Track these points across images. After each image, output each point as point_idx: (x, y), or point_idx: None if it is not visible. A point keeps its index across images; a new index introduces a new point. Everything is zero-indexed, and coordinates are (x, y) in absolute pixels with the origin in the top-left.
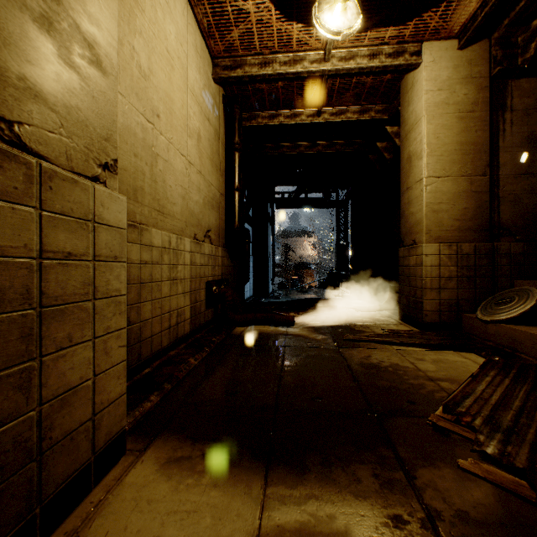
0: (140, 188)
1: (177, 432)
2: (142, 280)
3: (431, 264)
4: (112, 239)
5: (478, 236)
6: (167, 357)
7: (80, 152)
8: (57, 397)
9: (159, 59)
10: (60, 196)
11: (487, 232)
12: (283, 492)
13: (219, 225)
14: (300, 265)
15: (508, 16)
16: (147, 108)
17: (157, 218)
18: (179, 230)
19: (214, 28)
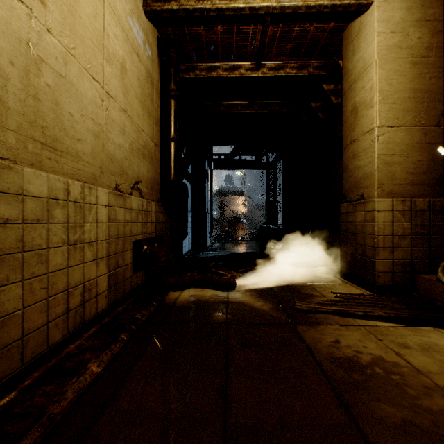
0: None
1: None
2: None
3: (384, 221)
4: None
5: (432, 190)
6: (58, 358)
7: None
8: None
9: None
10: None
11: (441, 187)
12: None
13: (152, 177)
14: (234, 219)
15: None
16: None
17: (40, 154)
18: (89, 176)
19: None
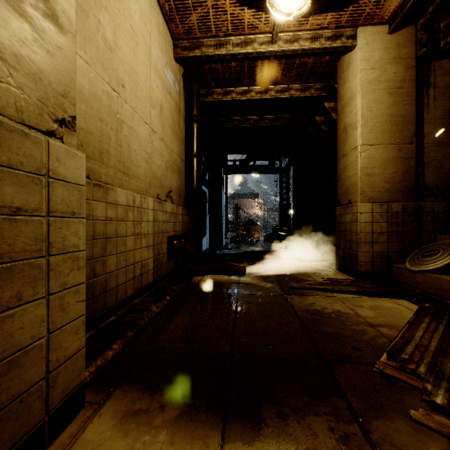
0: (106, 151)
1: (136, 382)
2: (107, 235)
3: (365, 221)
4: (69, 195)
5: (406, 196)
6: (131, 304)
7: (33, 105)
8: (2, 360)
9: (124, 34)
10: (7, 148)
11: (413, 193)
12: (240, 449)
13: (179, 187)
14: (249, 222)
15: (432, 4)
16: (112, 78)
17: (122, 179)
18: (143, 190)
19: (175, 11)
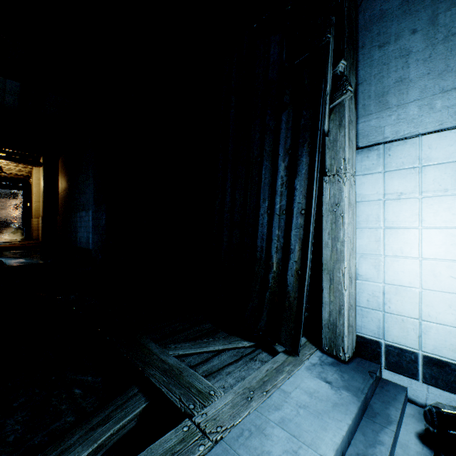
0: None
1: None
2: None
3: (36, 224)
4: None
5: None
6: None
7: None
8: None
9: None
10: None
11: None
12: None
13: None
14: None
15: None
16: None
17: None
18: None
19: None
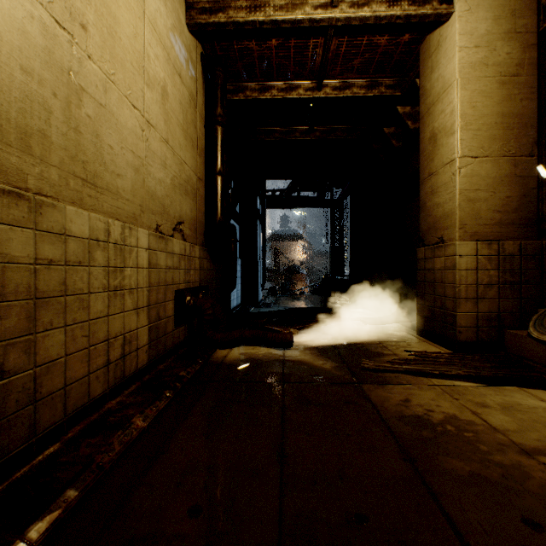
0: (38, 132)
1: None
2: (39, 293)
3: (467, 267)
4: None
5: (524, 232)
6: (100, 413)
7: None
8: None
9: None
10: None
11: (534, 227)
12: None
13: (196, 217)
14: (291, 269)
15: None
16: (56, 1)
17: (81, 191)
18: (129, 216)
19: None
